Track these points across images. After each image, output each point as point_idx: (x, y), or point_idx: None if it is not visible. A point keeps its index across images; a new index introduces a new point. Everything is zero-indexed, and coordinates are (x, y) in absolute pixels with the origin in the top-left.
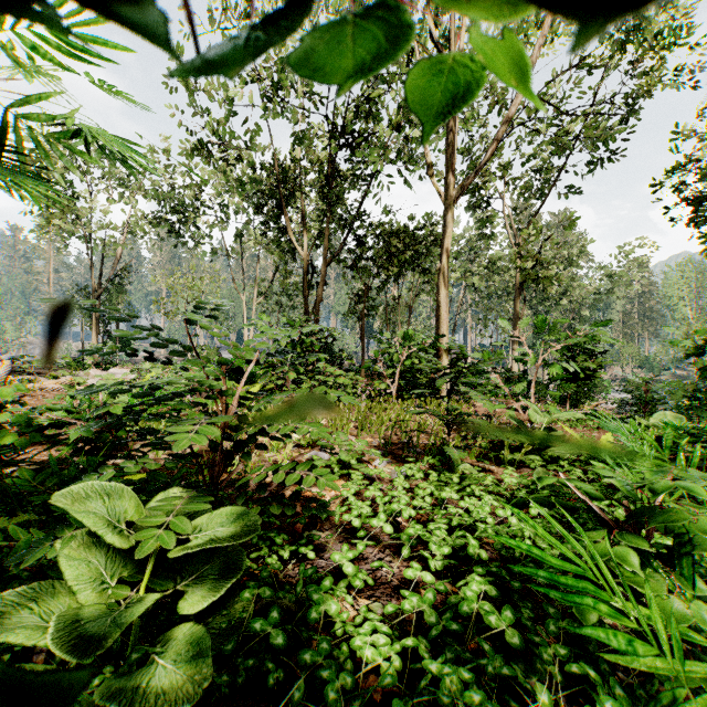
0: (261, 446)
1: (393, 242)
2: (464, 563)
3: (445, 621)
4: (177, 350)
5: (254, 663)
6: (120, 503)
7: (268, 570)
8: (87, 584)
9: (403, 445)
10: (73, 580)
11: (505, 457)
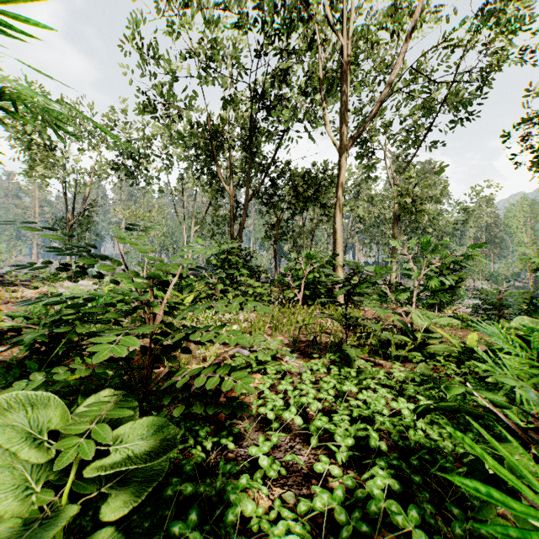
0: (186, 351)
1: (299, 183)
2: (364, 451)
3: (355, 520)
4: (106, 265)
5: None
6: (45, 410)
7: (192, 464)
8: (10, 491)
9: (309, 343)
10: None
11: (392, 353)
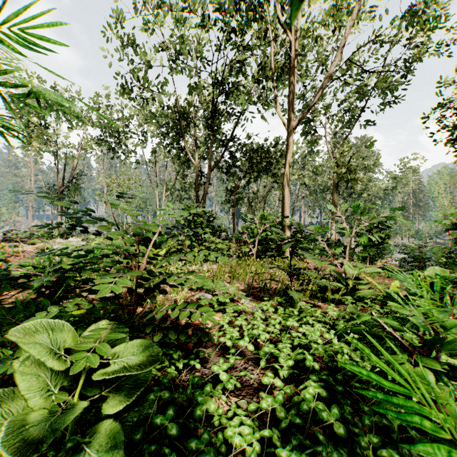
0: (163, 292)
1: (254, 156)
2: (302, 371)
3: (291, 416)
4: (103, 225)
5: (155, 448)
6: (61, 333)
7: (168, 378)
8: (37, 392)
9: (260, 289)
10: (26, 389)
11: (328, 297)
